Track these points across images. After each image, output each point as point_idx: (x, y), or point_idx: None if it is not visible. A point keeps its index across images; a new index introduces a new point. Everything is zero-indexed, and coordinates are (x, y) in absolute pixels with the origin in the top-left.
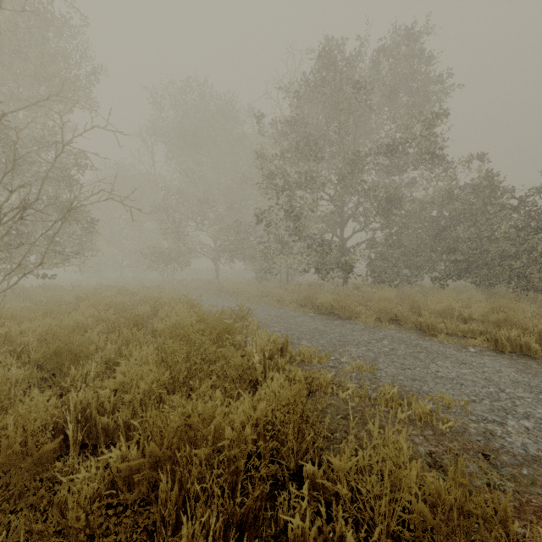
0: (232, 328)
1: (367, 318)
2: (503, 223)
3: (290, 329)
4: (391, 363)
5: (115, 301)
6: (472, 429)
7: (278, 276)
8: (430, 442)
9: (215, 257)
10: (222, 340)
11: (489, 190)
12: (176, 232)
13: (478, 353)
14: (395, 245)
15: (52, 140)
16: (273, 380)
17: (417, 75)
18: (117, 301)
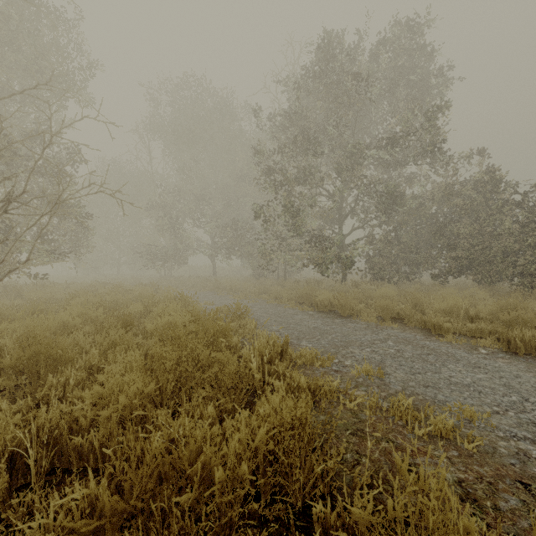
0: (228, 329)
1: (368, 317)
2: (506, 218)
3: (289, 329)
4: (399, 367)
5: (108, 298)
6: (503, 449)
7: (275, 273)
8: (457, 466)
9: (212, 253)
10: (217, 343)
11: (490, 186)
12: (173, 229)
13: (491, 355)
14: (394, 241)
15: (48, 135)
16: (274, 394)
17: (418, 68)
18: (110, 298)
